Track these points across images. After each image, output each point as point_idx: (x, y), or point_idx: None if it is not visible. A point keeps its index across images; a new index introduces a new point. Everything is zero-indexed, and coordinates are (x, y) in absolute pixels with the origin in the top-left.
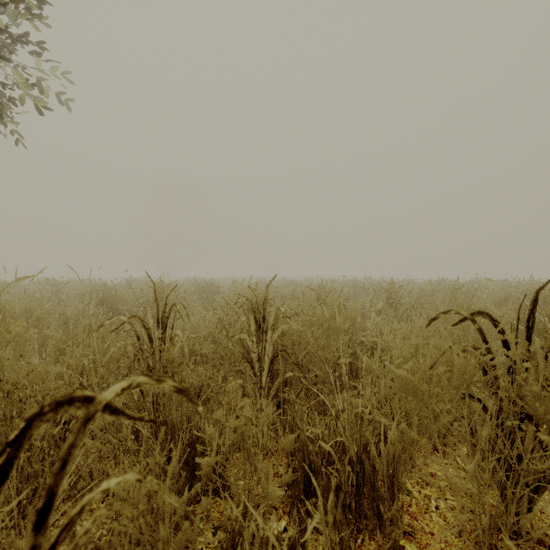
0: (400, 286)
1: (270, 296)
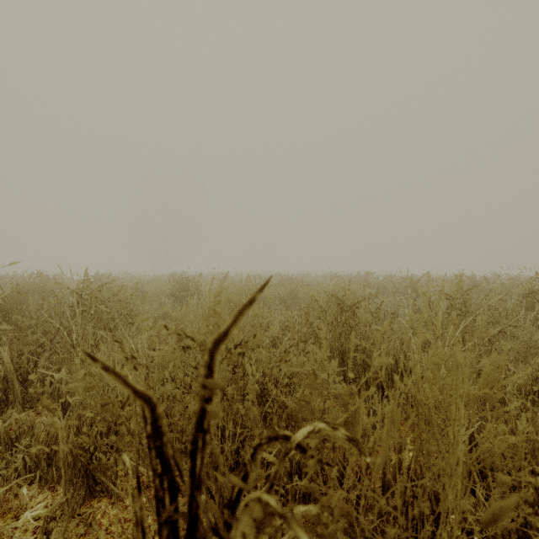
0: (468, 289)
1: (258, 311)
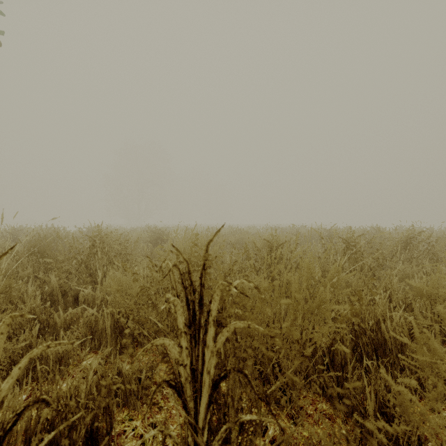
0: (358, 235)
1: (216, 249)
